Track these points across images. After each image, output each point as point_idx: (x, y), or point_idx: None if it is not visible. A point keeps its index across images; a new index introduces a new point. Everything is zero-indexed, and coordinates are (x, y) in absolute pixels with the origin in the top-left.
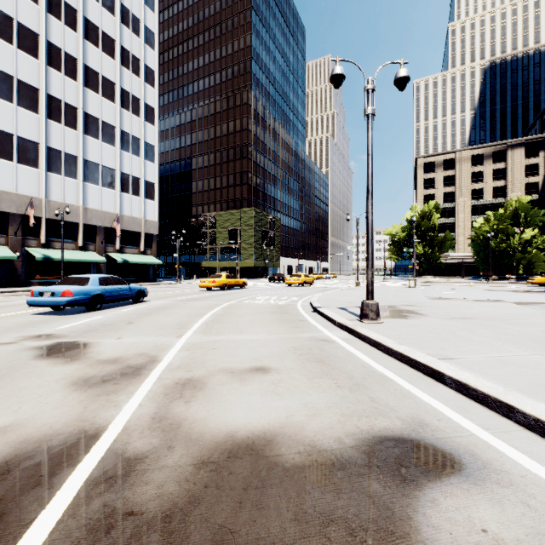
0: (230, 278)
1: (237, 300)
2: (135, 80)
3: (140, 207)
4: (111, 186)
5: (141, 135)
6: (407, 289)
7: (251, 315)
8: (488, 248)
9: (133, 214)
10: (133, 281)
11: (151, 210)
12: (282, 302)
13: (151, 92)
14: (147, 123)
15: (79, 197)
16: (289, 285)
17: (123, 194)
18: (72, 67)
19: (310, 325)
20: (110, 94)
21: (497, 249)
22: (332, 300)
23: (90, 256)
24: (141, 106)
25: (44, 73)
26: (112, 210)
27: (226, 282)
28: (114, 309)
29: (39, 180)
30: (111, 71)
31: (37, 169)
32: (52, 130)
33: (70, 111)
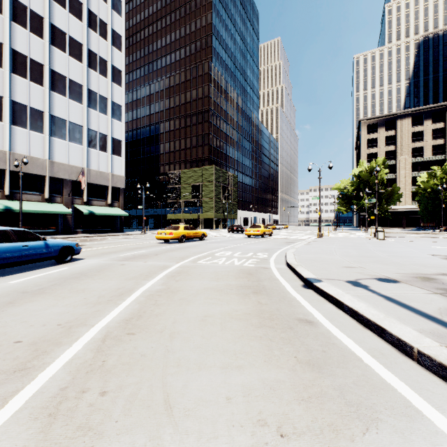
0: (188, 230)
1: (191, 258)
2: (103, 43)
3: (107, 162)
4: (78, 142)
5: (109, 95)
6: (381, 242)
7: (206, 298)
8: (436, 200)
9: (100, 168)
10: (100, 231)
11: (118, 166)
12: (249, 263)
13: (118, 55)
14: (114, 84)
15: (45, 151)
16: (248, 236)
17: (91, 150)
18: (38, 25)
19: (342, 352)
20: (77, 54)
21: (446, 202)
22: (316, 260)
23: (55, 208)
24: (109, 68)
25: (8, 28)
26: (80, 165)
27: (184, 233)
28: (7, 278)
29: (3, 133)
30: (79, 32)
31: (0, 121)
32: (17, 85)
33: (36, 67)
